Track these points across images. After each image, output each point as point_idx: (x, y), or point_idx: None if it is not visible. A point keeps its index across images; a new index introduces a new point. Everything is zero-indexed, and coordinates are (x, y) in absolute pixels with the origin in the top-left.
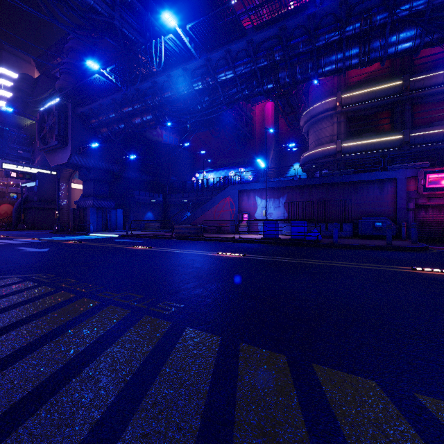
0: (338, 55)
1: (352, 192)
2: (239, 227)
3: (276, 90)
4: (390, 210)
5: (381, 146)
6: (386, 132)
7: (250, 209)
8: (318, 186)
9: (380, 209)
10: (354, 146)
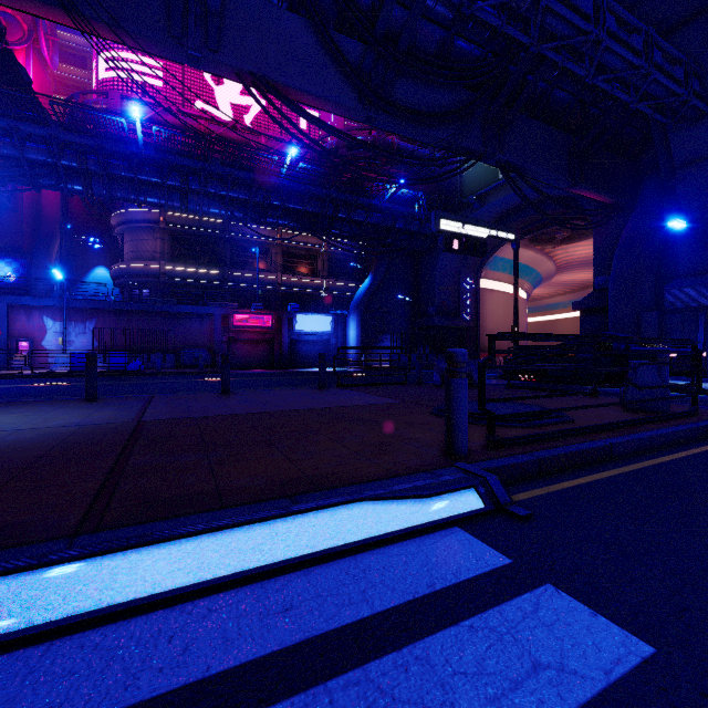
0: (162, 194)
1: (176, 323)
2: (13, 361)
3: (87, 196)
4: (210, 342)
5: (206, 277)
6: (211, 264)
7: (34, 333)
8: (139, 312)
9: (201, 341)
10: (180, 271)
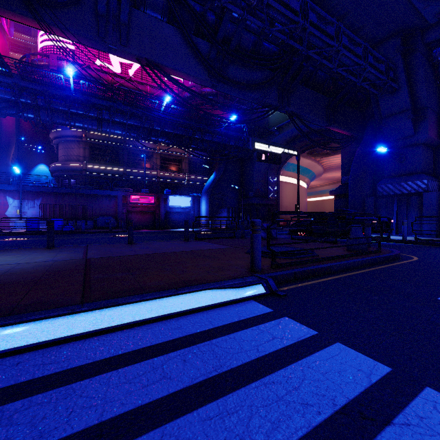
0: (85, 121)
1: (94, 201)
2: None
3: (36, 121)
4: (115, 213)
5: (112, 172)
6: (115, 164)
7: (0, 207)
8: (69, 194)
9: (110, 212)
10: (95, 168)
